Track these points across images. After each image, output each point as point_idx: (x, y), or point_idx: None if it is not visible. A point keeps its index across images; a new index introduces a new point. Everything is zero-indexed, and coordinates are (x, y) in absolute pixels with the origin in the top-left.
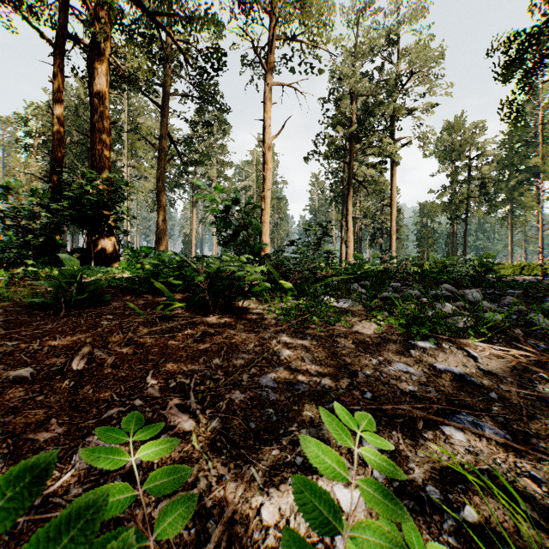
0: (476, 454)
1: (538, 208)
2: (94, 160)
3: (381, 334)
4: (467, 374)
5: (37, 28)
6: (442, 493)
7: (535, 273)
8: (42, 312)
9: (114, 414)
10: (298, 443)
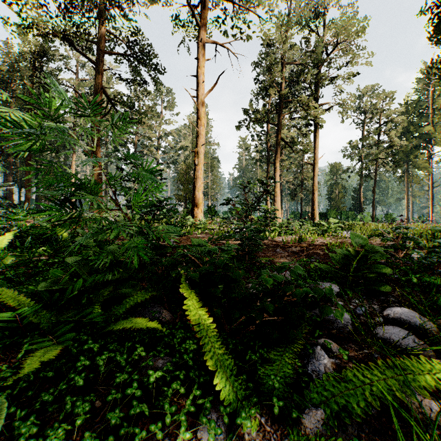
0: None
1: (429, 168)
2: None
3: None
4: None
5: None
6: None
7: None
8: None
9: None
10: None
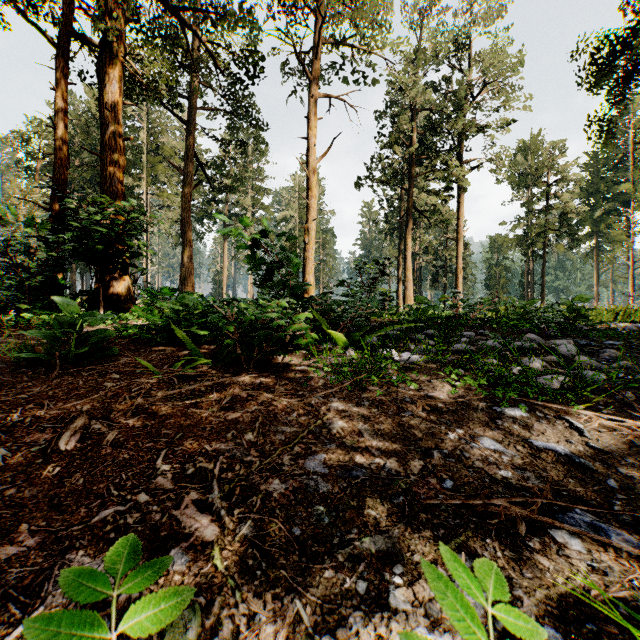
0: (603, 573)
1: (628, 242)
2: (104, 184)
3: (457, 398)
4: (573, 453)
5: (35, 25)
6: (565, 638)
7: (632, 319)
8: (31, 370)
9: (109, 517)
10: (360, 558)
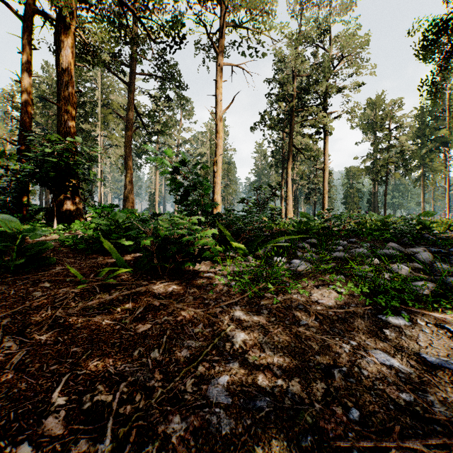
0: None
1: (445, 171)
2: (60, 126)
3: (344, 305)
4: None
5: (5, 2)
6: None
7: None
8: None
9: None
10: None
